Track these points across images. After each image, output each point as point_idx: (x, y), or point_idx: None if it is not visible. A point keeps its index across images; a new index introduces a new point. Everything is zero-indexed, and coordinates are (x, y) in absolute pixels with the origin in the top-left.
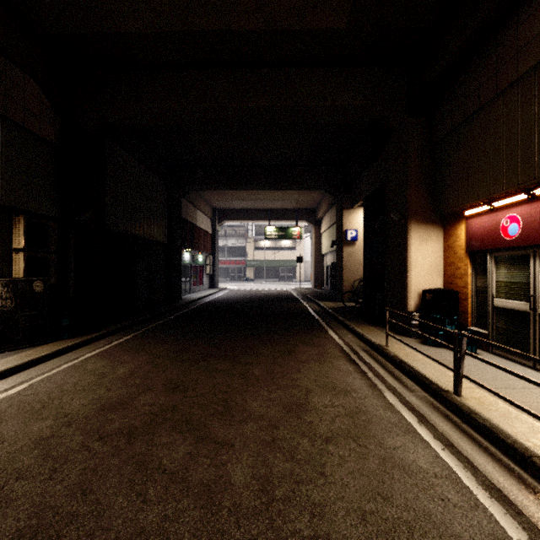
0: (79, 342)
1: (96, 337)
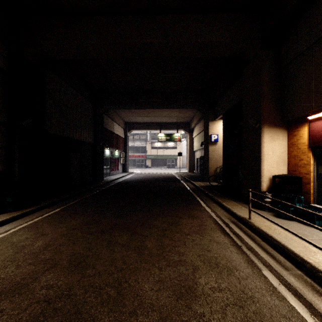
0: (17, 215)
1: (32, 211)
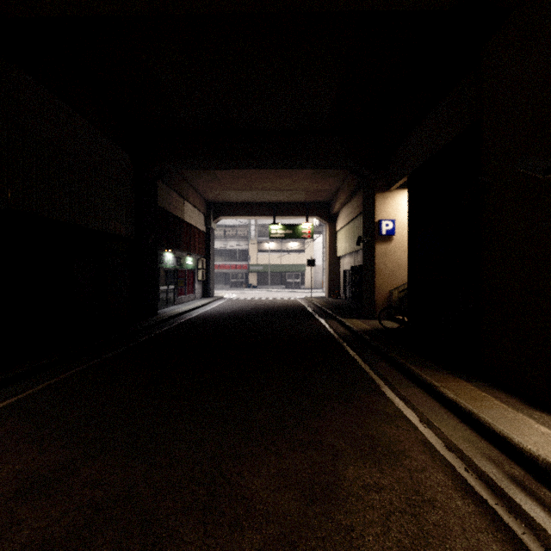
0: None
1: None
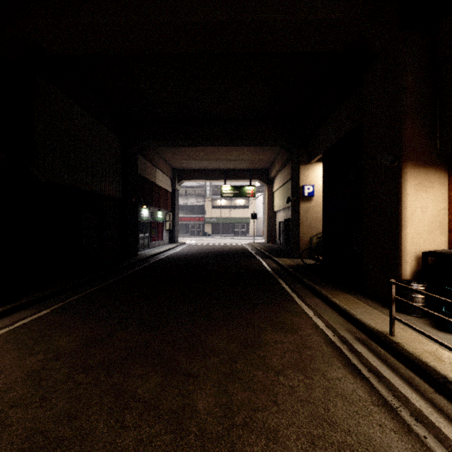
0: None
1: None
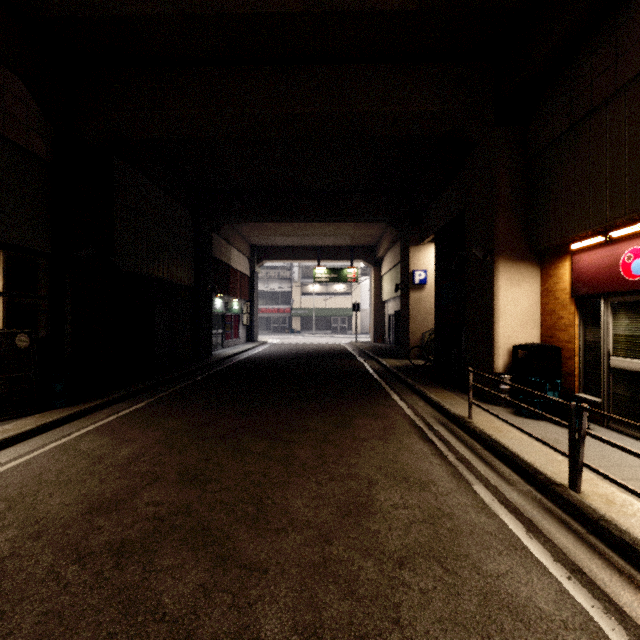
0: (75, 413)
1: (98, 406)
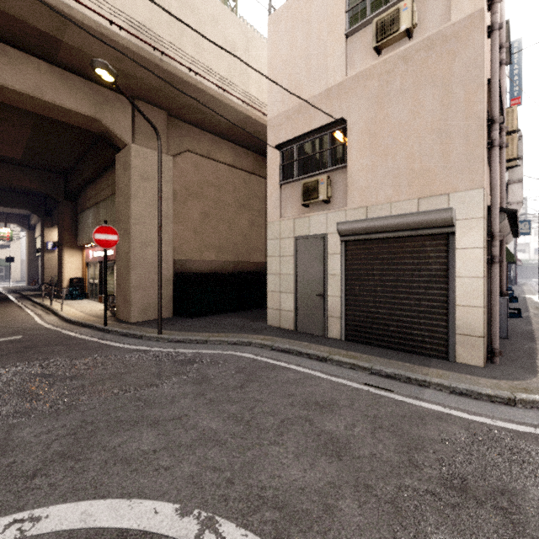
0: None
1: None
